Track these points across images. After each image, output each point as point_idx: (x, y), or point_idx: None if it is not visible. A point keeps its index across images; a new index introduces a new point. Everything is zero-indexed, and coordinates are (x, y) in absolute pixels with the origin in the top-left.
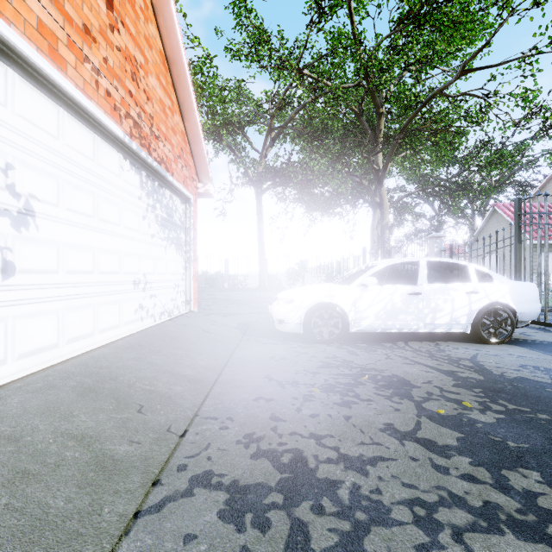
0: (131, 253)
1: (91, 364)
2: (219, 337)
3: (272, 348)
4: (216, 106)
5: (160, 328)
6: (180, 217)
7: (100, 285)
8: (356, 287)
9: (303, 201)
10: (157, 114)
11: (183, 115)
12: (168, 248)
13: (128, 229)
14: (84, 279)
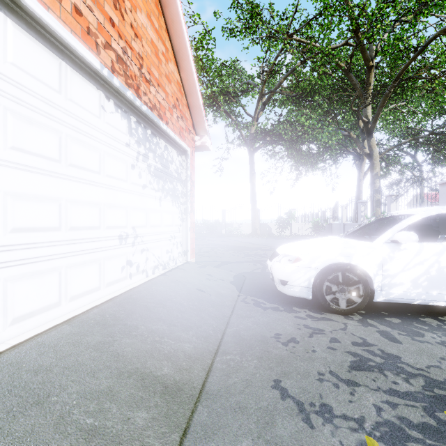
0: (116, 204)
1: (28, 362)
2: (213, 298)
3: (274, 318)
4: (214, 77)
5: (149, 286)
6: (177, 169)
7: (70, 244)
8: (383, 244)
9: (291, 156)
10: (148, 56)
11: (178, 64)
12: (163, 200)
13: (111, 178)
14: (43, 238)
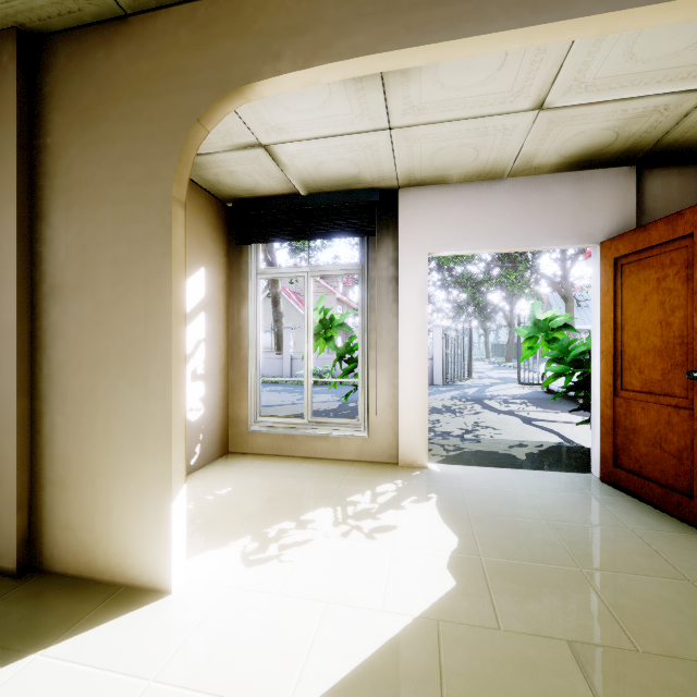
0: None
1: None
2: None
3: None
4: None
5: None
6: None
7: None
8: None
9: None
10: None
11: None
12: None
13: None
14: None
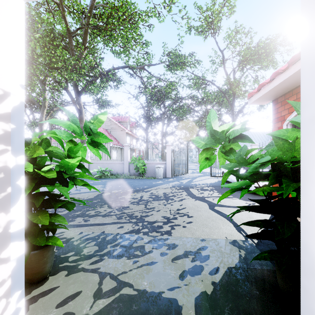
0: None
1: None
2: None
3: None
4: None
5: None
6: None
7: None
8: None
9: None
10: None
11: None
12: None
13: None
14: None
